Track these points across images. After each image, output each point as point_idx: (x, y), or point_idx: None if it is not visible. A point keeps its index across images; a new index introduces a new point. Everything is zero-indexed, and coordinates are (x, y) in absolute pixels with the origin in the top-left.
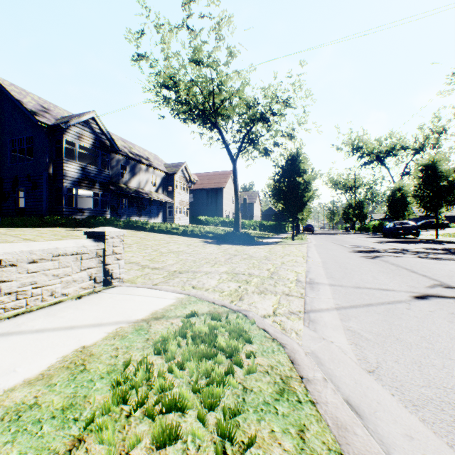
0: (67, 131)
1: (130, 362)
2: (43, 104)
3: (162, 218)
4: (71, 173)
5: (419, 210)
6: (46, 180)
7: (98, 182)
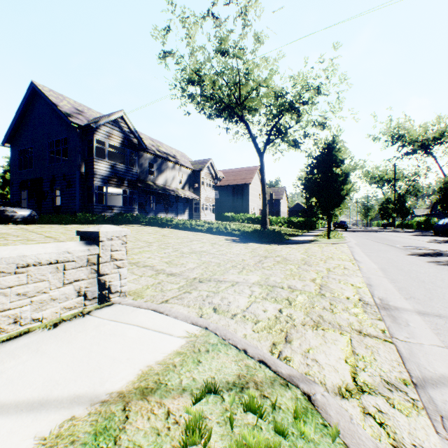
0: (97, 130)
1: None
2: (78, 107)
3: (188, 215)
4: (101, 172)
5: None
6: (79, 179)
7: (126, 180)
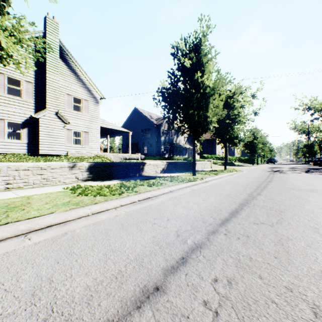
0: (161, 125)
1: None
2: (149, 114)
3: (187, 156)
4: (162, 140)
5: None
6: (155, 144)
7: (169, 142)
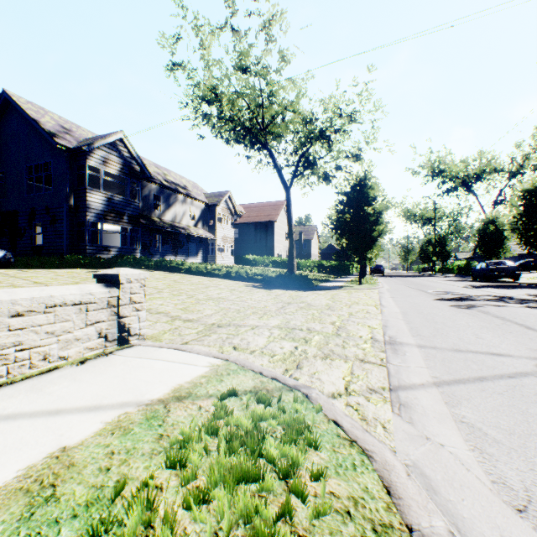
0: (90, 155)
1: (125, 485)
2: (64, 125)
3: (202, 257)
4: (95, 205)
5: (517, 247)
6: (66, 213)
7: (127, 215)
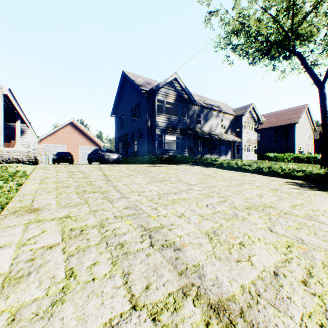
0: (157, 92)
1: None
2: (148, 81)
3: (230, 156)
4: (160, 123)
5: None
6: (146, 131)
7: (179, 128)
